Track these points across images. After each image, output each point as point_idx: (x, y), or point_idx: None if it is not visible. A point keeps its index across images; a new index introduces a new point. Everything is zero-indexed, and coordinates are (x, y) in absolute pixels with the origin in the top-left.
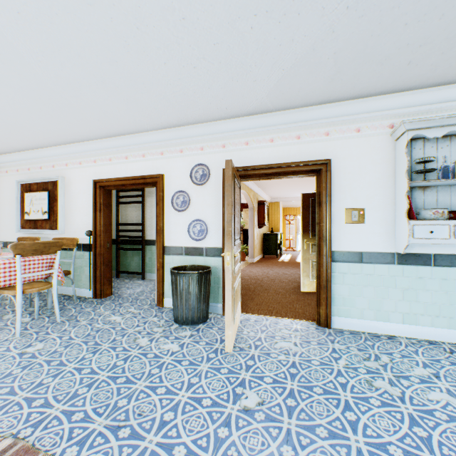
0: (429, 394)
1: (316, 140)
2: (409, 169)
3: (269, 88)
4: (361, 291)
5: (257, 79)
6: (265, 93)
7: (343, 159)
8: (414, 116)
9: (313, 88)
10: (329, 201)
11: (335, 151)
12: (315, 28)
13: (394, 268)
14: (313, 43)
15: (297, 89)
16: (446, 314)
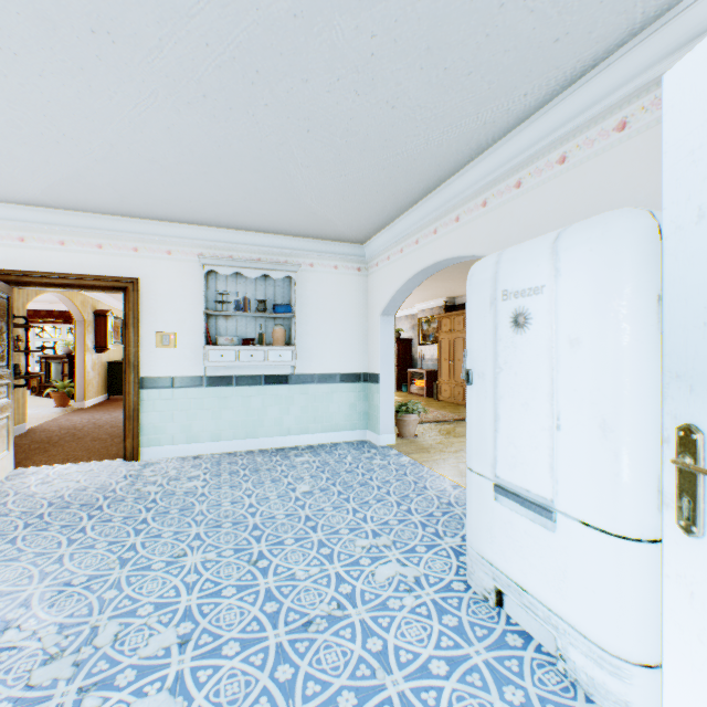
0: (186, 484)
1: (124, 254)
2: (216, 298)
3: (42, 188)
4: (173, 416)
5: (18, 177)
6: (38, 191)
7: (154, 280)
8: (221, 250)
9: (104, 202)
10: (137, 324)
11: (146, 270)
12: (72, 162)
13: (204, 391)
14: (78, 171)
15: (84, 198)
16: (245, 427)
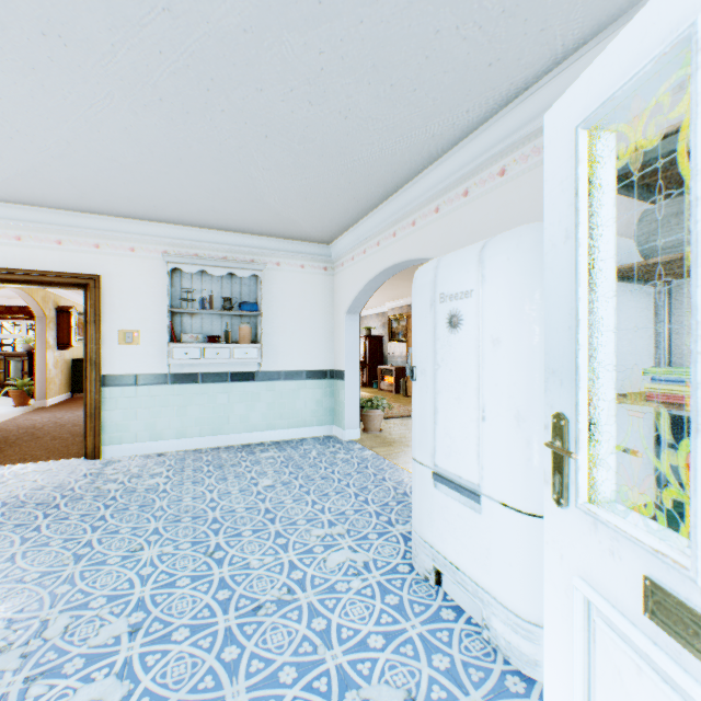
0: (148, 481)
1: (85, 250)
2: (181, 296)
3: None
4: (137, 414)
5: None
6: None
7: (117, 277)
8: (186, 248)
9: (63, 198)
10: (99, 321)
11: (108, 267)
12: (27, 158)
13: (169, 388)
14: (34, 167)
15: (41, 193)
16: (211, 424)
